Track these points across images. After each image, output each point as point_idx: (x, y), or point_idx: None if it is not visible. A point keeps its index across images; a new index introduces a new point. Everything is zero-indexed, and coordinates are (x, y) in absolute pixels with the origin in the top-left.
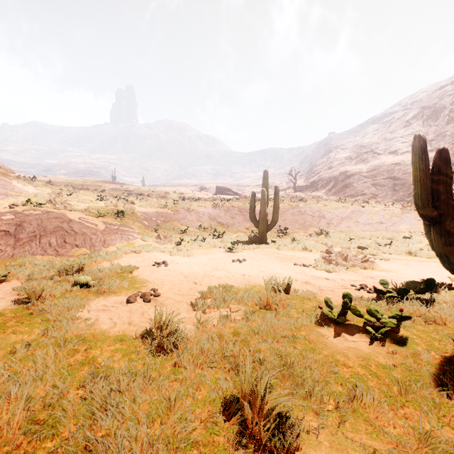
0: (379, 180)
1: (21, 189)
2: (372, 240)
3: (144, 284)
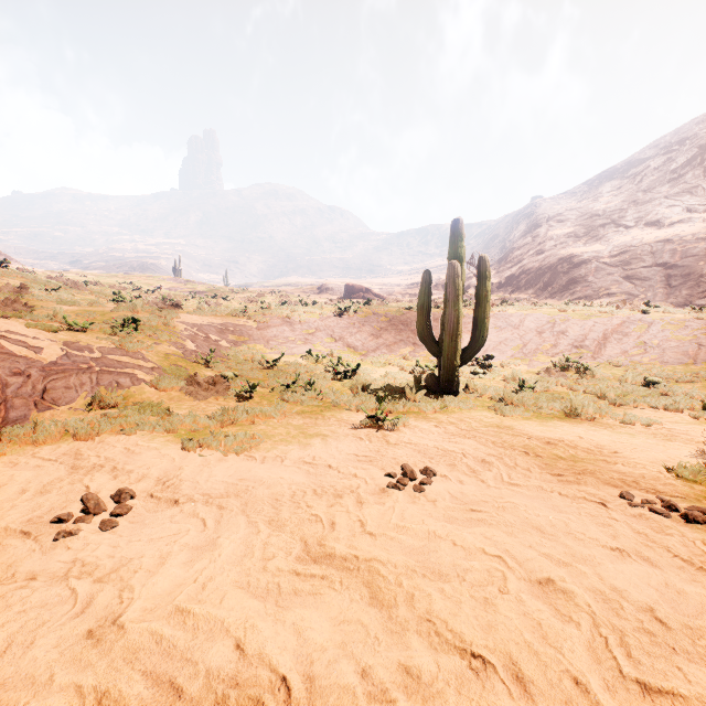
0: (637, 269)
1: None
2: (702, 384)
3: None
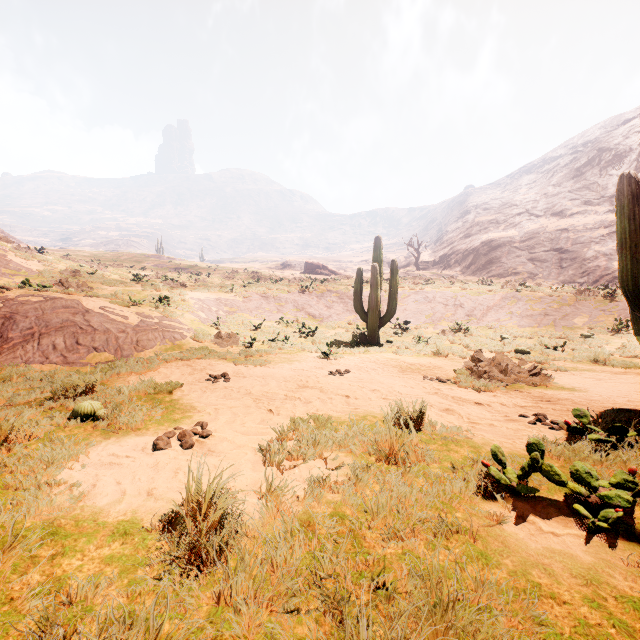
0: (539, 253)
1: (20, 264)
2: (535, 339)
3: (187, 414)
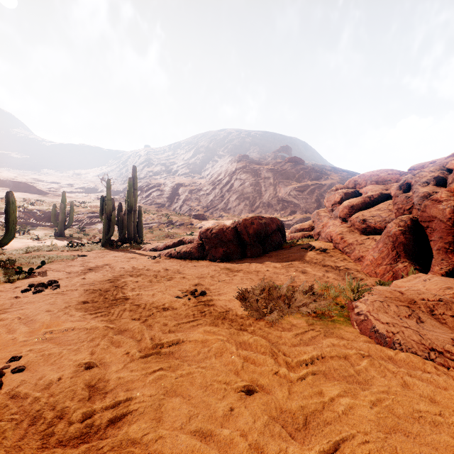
0: (169, 194)
1: None
2: None
3: None
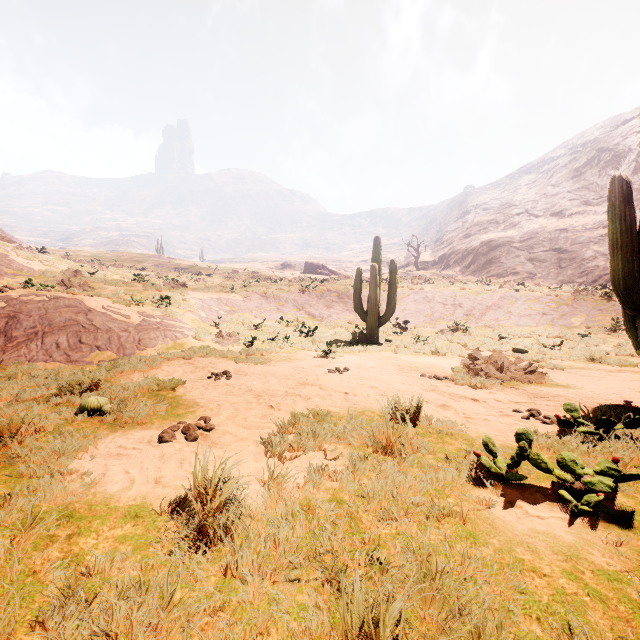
0: (538, 253)
1: (22, 264)
2: (533, 338)
3: (191, 409)
